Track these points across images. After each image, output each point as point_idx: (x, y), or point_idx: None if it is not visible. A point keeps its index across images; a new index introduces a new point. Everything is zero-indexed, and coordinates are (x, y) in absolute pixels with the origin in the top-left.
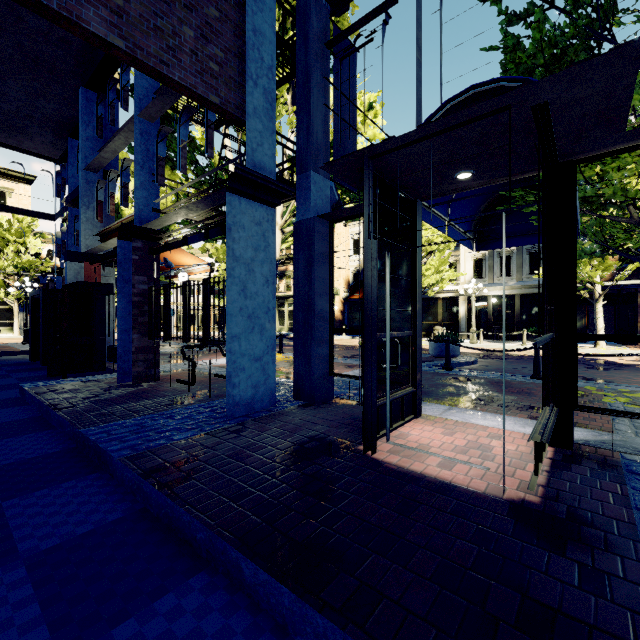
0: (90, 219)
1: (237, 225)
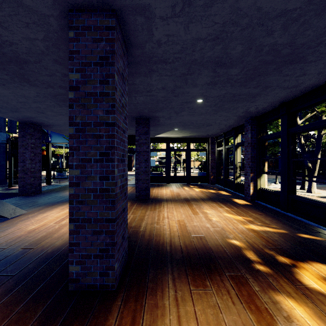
0: None
1: None
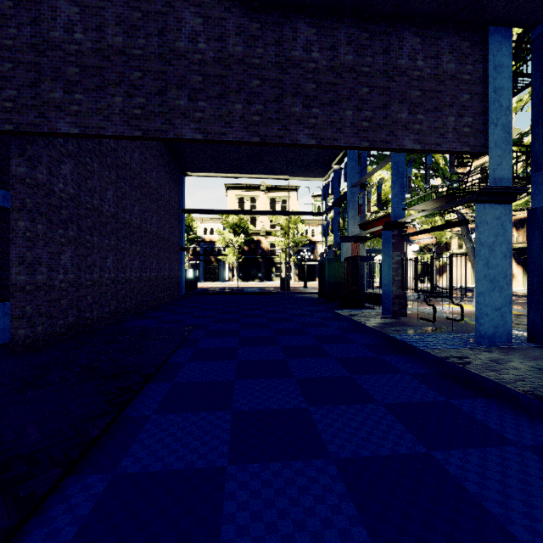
0: (353, 216)
1: (482, 222)
